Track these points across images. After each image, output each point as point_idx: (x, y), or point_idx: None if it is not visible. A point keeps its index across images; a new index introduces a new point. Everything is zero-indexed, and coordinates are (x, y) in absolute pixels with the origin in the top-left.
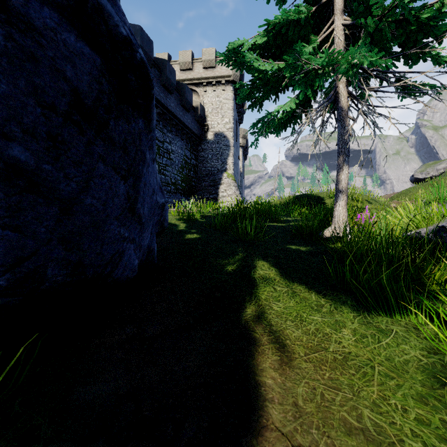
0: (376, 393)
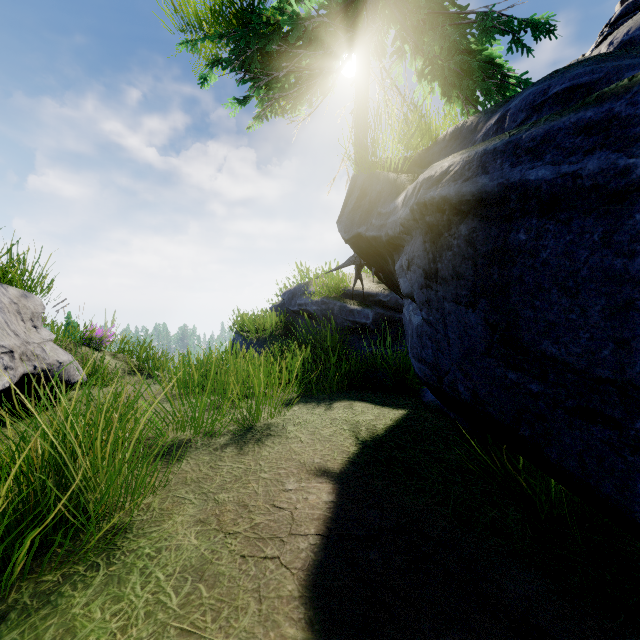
0: (123, 638)
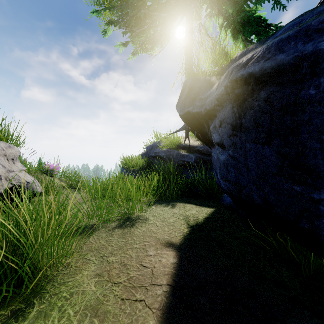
0: None
